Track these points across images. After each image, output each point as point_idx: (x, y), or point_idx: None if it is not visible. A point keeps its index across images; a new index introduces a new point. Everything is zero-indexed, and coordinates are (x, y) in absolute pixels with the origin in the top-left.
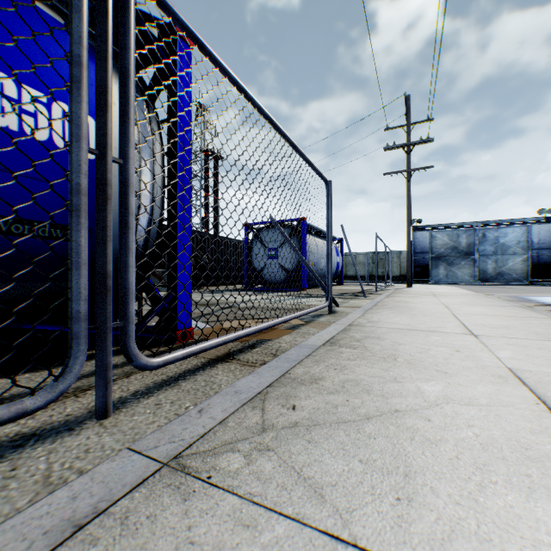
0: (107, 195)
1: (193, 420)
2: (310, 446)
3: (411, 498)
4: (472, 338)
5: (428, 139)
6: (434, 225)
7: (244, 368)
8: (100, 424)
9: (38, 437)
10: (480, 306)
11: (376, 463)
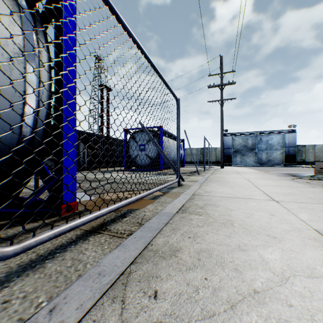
0: None
1: None
2: None
3: None
4: (275, 203)
5: (233, 82)
6: (234, 133)
7: (113, 240)
8: None
9: None
10: (267, 179)
11: None
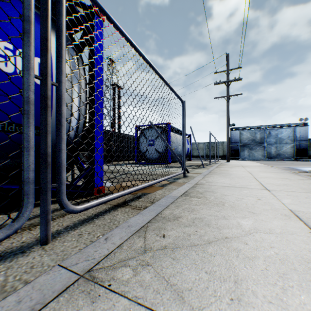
0: (47, 105)
1: (101, 245)
2: (174, 262)
3: (239, 298)
4: (266, 192)
5: (239, 78)
6: (242, 127)
7: (134, 211)
8: (42, 248)
9: (1, 258)
10: (269, 172)
11: (216, 273)
